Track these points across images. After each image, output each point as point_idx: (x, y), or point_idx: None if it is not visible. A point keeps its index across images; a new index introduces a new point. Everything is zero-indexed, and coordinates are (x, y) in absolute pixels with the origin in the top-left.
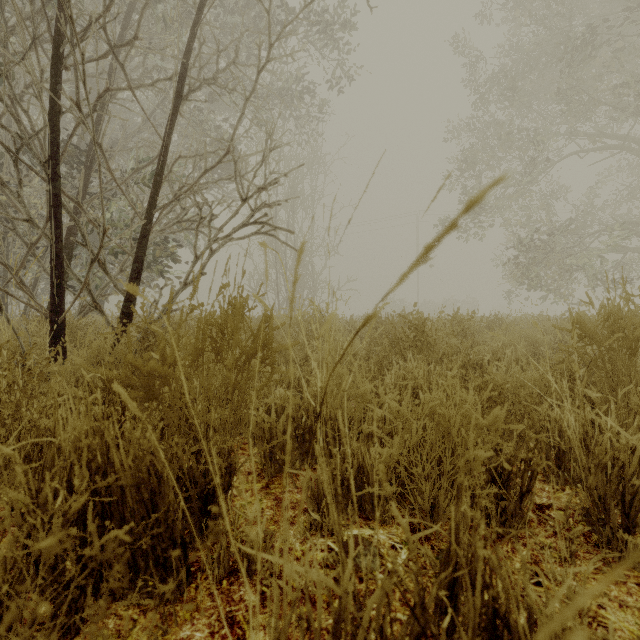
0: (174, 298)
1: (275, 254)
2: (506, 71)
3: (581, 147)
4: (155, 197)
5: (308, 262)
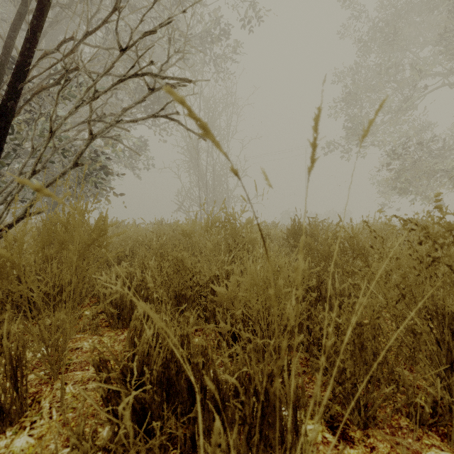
0: (18, 193)
1: (197, 174)
2: (386, 22)
3: (450, 83)
4: (22, 67)
5: (224, 182)
